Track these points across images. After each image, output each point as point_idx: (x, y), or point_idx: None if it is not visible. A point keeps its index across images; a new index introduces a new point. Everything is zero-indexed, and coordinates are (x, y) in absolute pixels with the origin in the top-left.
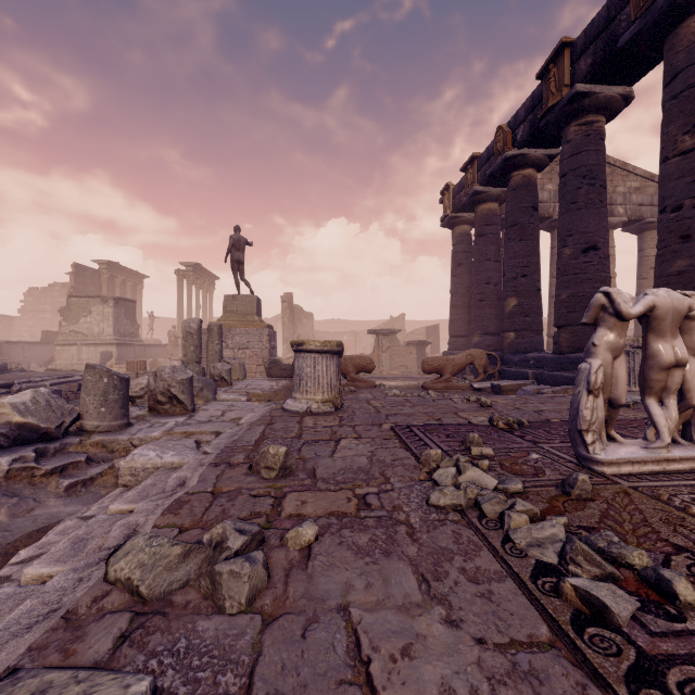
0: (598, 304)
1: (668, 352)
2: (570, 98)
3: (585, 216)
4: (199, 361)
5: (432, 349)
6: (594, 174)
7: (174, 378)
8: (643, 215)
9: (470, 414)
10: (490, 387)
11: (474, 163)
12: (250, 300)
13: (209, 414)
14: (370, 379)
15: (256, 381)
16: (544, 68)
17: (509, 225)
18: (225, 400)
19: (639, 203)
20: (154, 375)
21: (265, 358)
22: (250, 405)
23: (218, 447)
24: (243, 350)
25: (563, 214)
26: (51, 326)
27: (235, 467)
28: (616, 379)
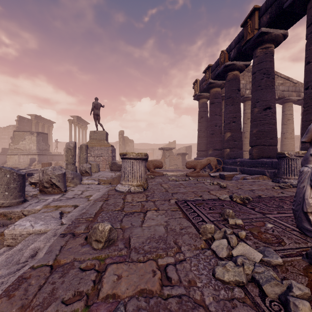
0: None
1: None
2: (258, 35)
3: (265, 92)
4: (74, 163)
5: (188, 156)
6: (269, 72)
7: (53, 173)
8: (284, 95)
9: (217, 192)
10: (218, 175)
11: (209, 69)
12: (102, 133)
13: (74, 193)
14: (160, 171)
15: (104, 173)
16: (245, 21)
17: (227, 98)
18: (86, 183)
19: (282, 90)
20: (42, 172)
21: (109, 161)
22: (98, 187)
23: (71, 219)
24: (99, 157)
25: (254, 92)
26: (8, 145)
27: (76, 237)
28: None
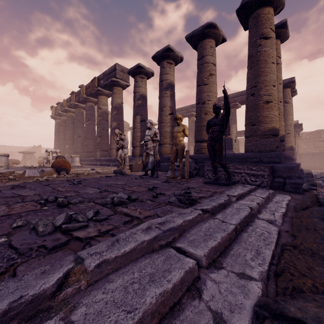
0: (46, 150)
1: (54, 155)
2: (75, 104)
3: (79, 129)
4: None
5: None
6: (81, 121)
7: None
8: None
9: None
10: None
11: (59, 104)
12: None
13: None
14: None
15: None
16: (71, 94)
17: (67, 126)
18: None
19: None
20: None
21: None
22: None
23: None
24: None
25: (75, 128)
26: None
27: None
28: (49, 158)
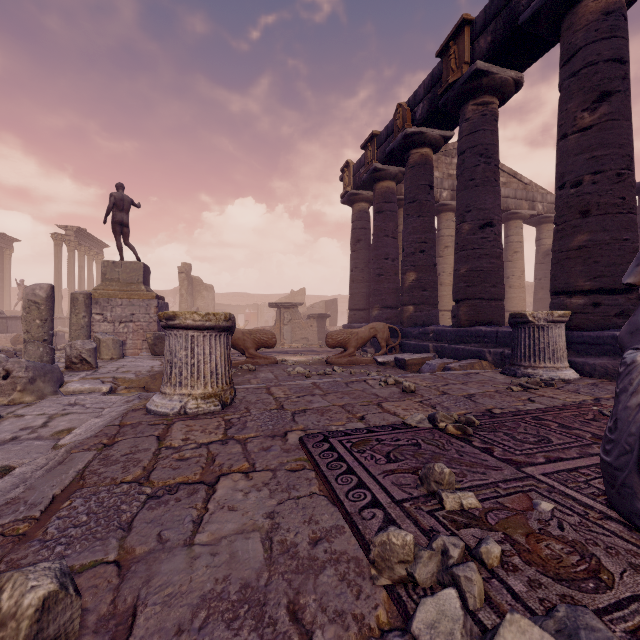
0: None
1: None
2: (470, 75)
3: (483, 193)
4: (49, 338)
5: (331, 321)
6: (490, 153)
7: None
8: (509, 206)
9: (397, 405)
10: (393, 360)
11: (373, 141)
12: (135, 267)
13: (21, 424)
14: (272, 354)
15: (135, 361)
16: (445, 46)
17: (408, 201)
18: (77, 391)
19: (506, 196)
20: None
21: (149, 333)
22: (104, 401)
23: None
24: (126, 323)
25: (461, 190)
26: None
27: None
28: None
